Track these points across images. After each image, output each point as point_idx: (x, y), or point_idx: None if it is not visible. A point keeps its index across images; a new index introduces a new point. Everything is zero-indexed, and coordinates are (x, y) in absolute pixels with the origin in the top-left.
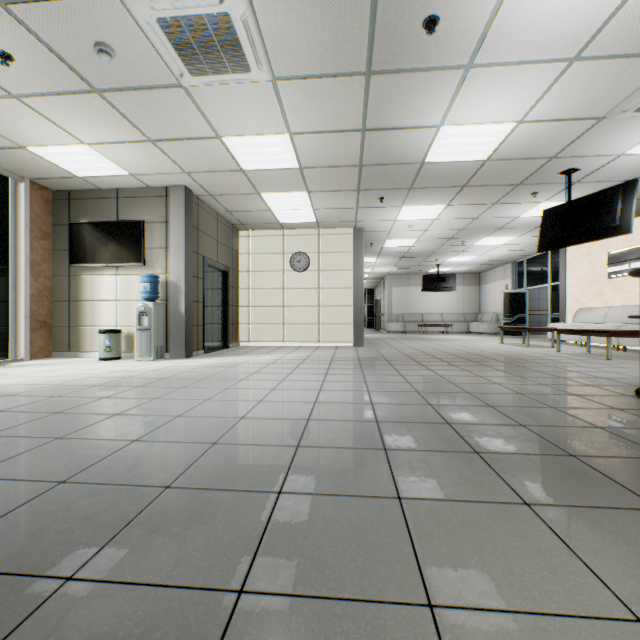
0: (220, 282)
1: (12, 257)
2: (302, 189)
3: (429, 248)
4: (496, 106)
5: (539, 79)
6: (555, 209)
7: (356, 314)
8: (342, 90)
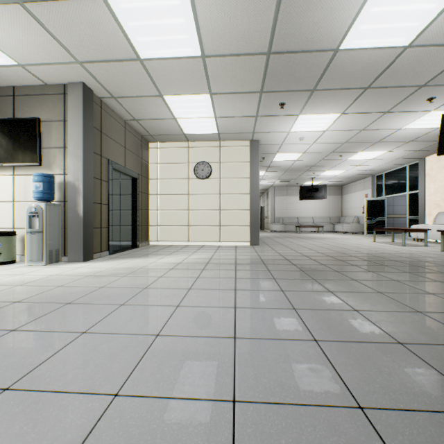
0: (129, 187)
1: None
2: (205, 90)
3: (310, 162)
4: None
5: None
6: None
7: (253, 217)
8: None
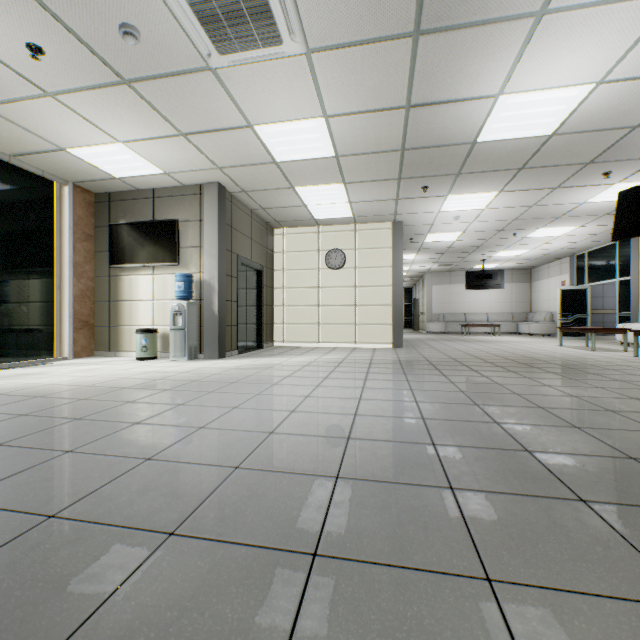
0: (254, 281)
1: (57, 259)
2: (338, 180)
3: (475, 242)
4: (571, 64)
5: (632, 22)
6: (635, 189)
7: (395, 313)
8: (385, 58)
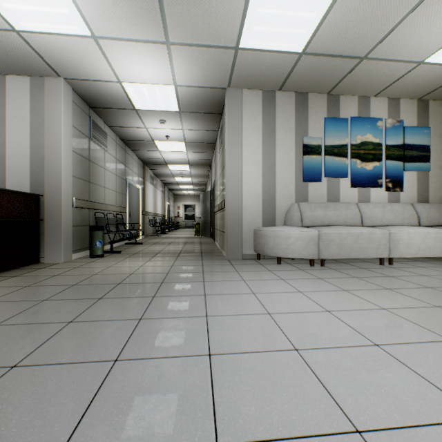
0: None
1: None
2: None
3: None
4: None
5: None
6: None
7: None
8: None
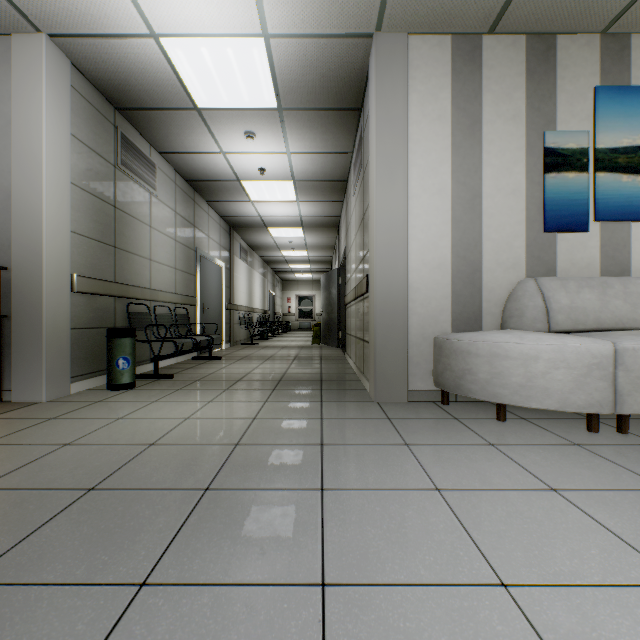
0: None
1: None
2: None
3: None
4: None
5: None
6: None
7: None
8: None
